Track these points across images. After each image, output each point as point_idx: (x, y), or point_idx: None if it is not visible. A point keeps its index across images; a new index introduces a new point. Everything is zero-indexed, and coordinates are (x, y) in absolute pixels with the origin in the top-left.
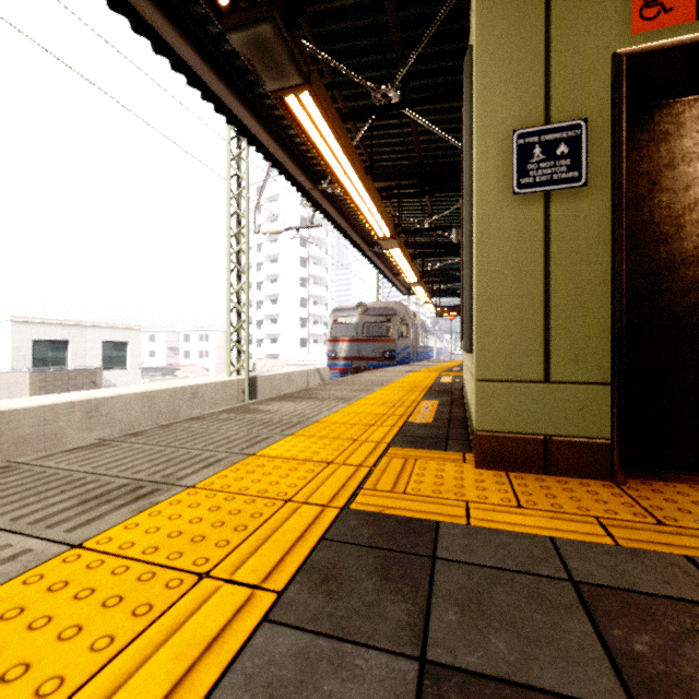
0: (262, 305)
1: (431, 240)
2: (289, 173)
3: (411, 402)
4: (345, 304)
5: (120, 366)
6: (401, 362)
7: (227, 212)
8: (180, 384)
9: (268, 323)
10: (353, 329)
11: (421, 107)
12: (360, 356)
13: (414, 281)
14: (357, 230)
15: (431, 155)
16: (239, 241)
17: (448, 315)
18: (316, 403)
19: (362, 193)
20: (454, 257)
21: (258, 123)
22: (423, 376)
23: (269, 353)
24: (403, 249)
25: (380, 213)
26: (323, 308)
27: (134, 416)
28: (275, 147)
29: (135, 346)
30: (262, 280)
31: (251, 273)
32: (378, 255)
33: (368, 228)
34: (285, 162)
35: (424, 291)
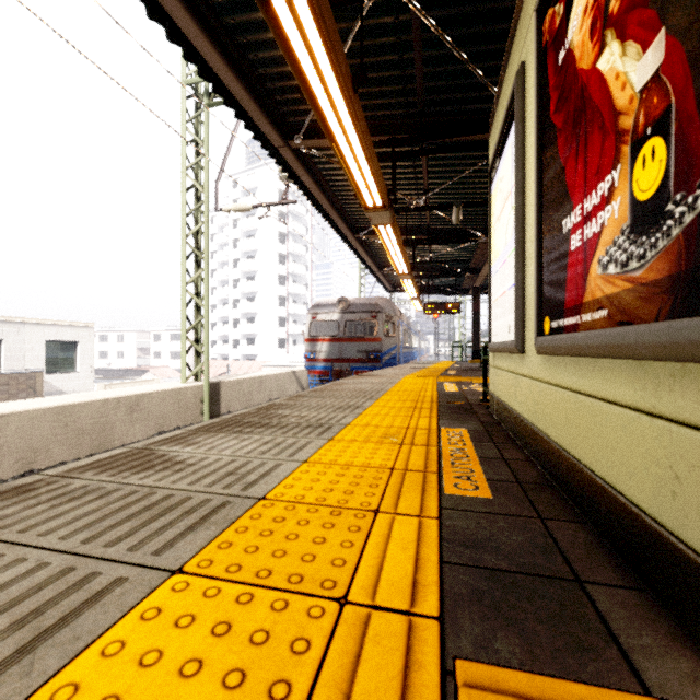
0: (238, 303)
1: (423, 226)
2: (251, 118)
3: (425, 432)
4: (325, 299)
5: (68, 369)
6: (387, 363)
7: (182, 184)
8: (113, 395)
9: (244, 323)
10: (334, 327)
11: (429, 12)
12: (342, 357)
13: (404, 271)
14: (339, 212)
15: (435, 100)
16: (198, 221)
17: (437, 312)
18: (274, 437)
19: (347, 125)
20: (447, 247)
21: (198, 25)
22: (419, 382)
23: (245, 353)
24: (396, 227)
25: (372, 164)
26: (303, 307)
27: (40, 440)
28: (228, 73)
29: (87, 346)
30: (239, 277)
31: (227, 270)
32: (362, 244)
33: (354, 191)
34: (244, 99)
35: (413, 284)
